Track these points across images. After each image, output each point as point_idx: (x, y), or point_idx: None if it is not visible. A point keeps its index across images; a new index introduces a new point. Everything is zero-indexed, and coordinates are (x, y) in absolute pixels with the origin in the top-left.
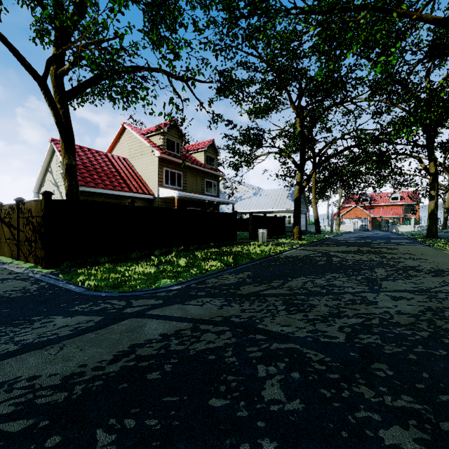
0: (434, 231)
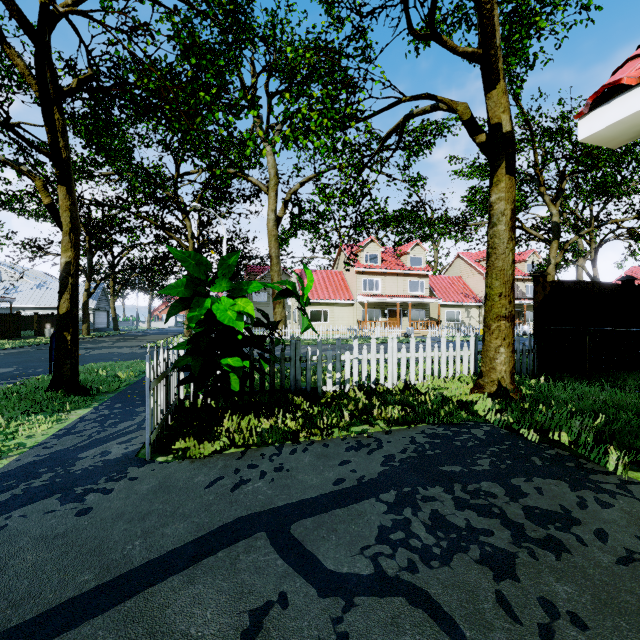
0: None
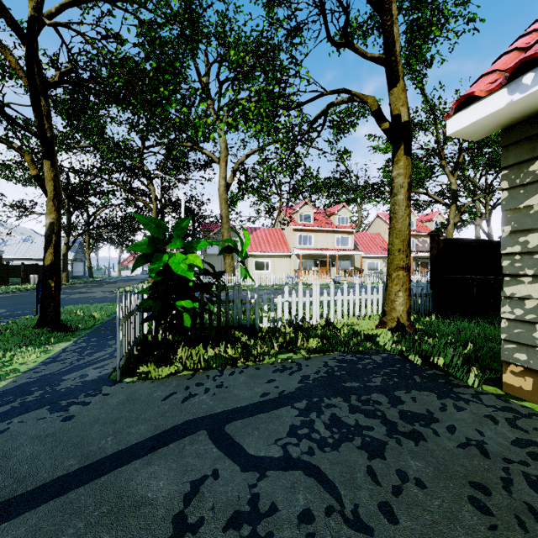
0: None
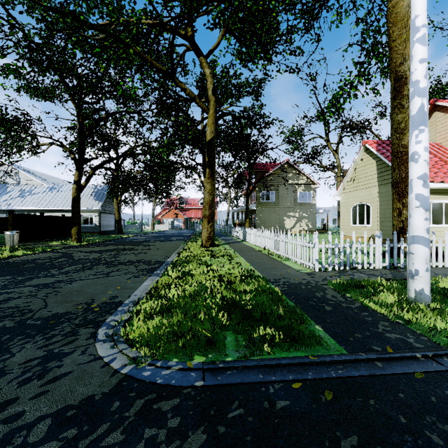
0: None
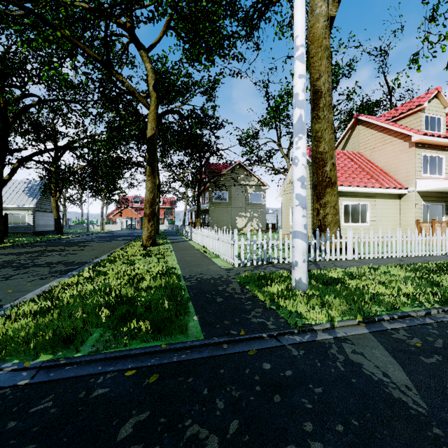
0: (157, 229)
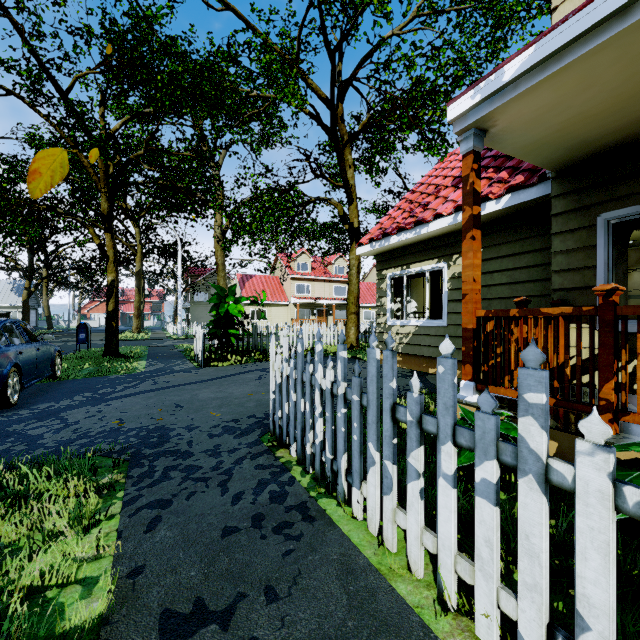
0: (142, 325)
